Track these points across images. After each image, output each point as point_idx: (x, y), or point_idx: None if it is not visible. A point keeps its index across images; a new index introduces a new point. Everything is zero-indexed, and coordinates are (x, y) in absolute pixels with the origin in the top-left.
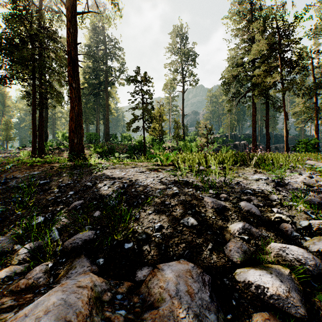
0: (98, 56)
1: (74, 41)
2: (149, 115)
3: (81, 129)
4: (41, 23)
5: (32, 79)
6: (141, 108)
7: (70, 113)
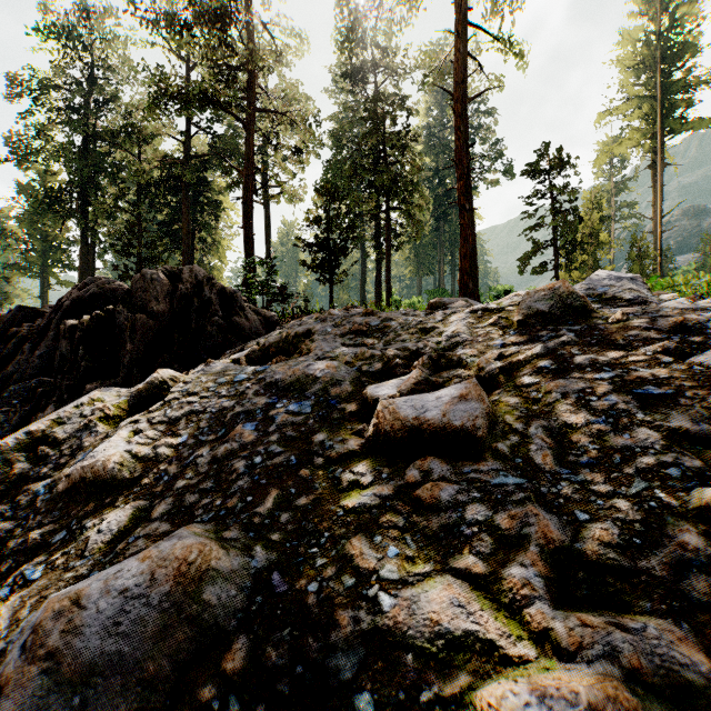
0: (447, 141)
1: (466, 143)
2: (571, 236)
3: (476, 269)
4: (376, 123)
5: (386, 212)
6: (552, 224)
7: (462, 248)
